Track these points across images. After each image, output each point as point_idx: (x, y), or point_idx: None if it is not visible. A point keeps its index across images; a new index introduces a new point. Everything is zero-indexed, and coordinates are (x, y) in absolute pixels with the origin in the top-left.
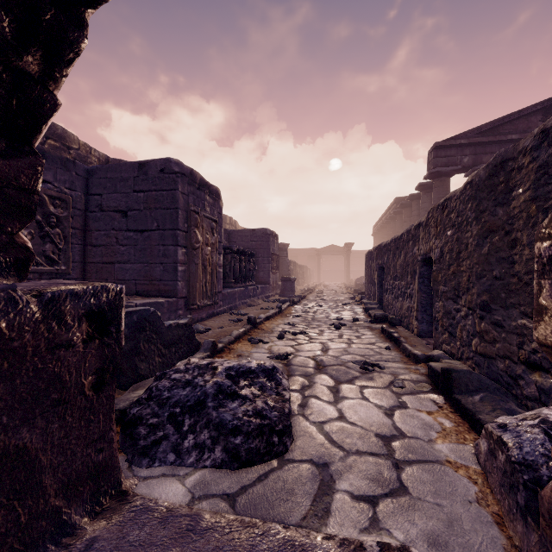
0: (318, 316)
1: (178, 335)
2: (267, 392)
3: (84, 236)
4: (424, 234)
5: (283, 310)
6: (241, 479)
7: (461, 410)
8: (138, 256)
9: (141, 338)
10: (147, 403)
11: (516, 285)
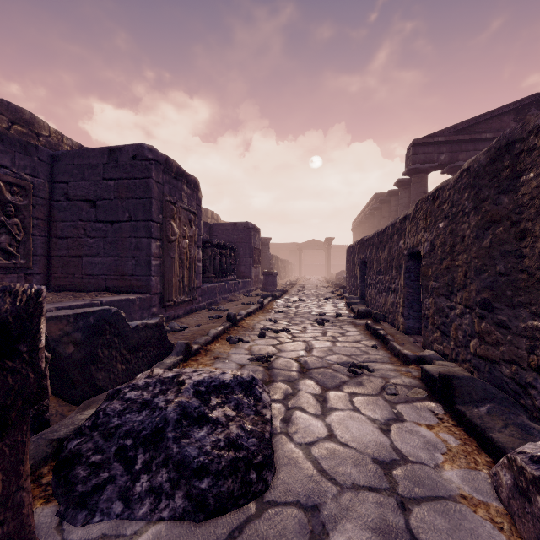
0: (301, 312)
1: (146, 338)
2: (244, 412)
3: (49, 227)
4: (411, 227)
5: (264, 306)
6: (208, 537)
7: (465, 424)
8: (108, 249)
9: (98, 343)
10: (90, 433)
11: (526, 281)
